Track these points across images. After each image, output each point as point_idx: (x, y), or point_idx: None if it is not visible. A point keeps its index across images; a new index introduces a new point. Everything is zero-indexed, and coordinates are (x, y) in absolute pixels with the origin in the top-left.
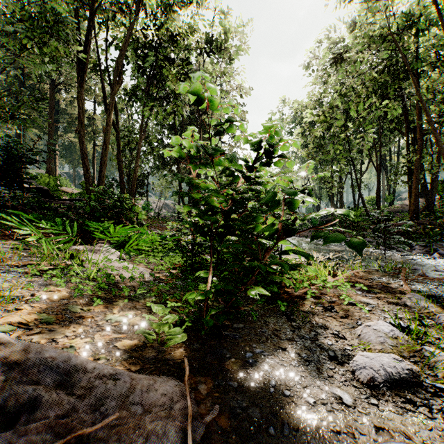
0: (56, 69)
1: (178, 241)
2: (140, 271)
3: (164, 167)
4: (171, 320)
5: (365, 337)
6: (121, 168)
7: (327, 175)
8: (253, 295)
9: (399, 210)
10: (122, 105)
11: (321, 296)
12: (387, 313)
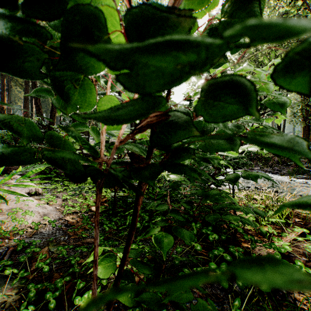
0: None
1: None
2: (45, 213)
3: None
4: None
5: None
6: None
7: None
8: None
9: None
10: None
11: None
12: None
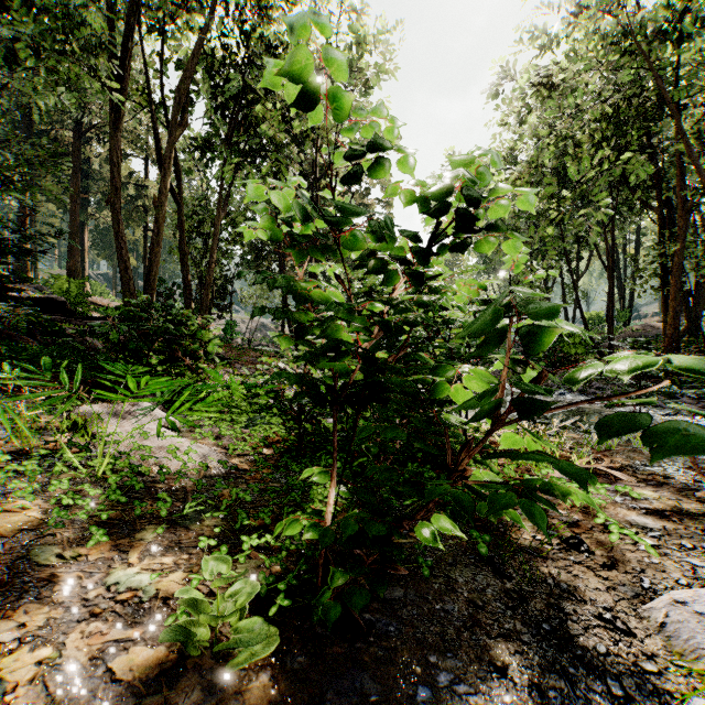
0: (83, 105)
1: (277, 392)
2: (202, 454)
3: (258, 265)
4: (245, 596)
5: (679, 634)
6: (186, 265)
7: (557, 274)
8: (429, 539)
9: (640, 335)
10: (190, 165)
11: (548, 509)
12: (692, 553)
